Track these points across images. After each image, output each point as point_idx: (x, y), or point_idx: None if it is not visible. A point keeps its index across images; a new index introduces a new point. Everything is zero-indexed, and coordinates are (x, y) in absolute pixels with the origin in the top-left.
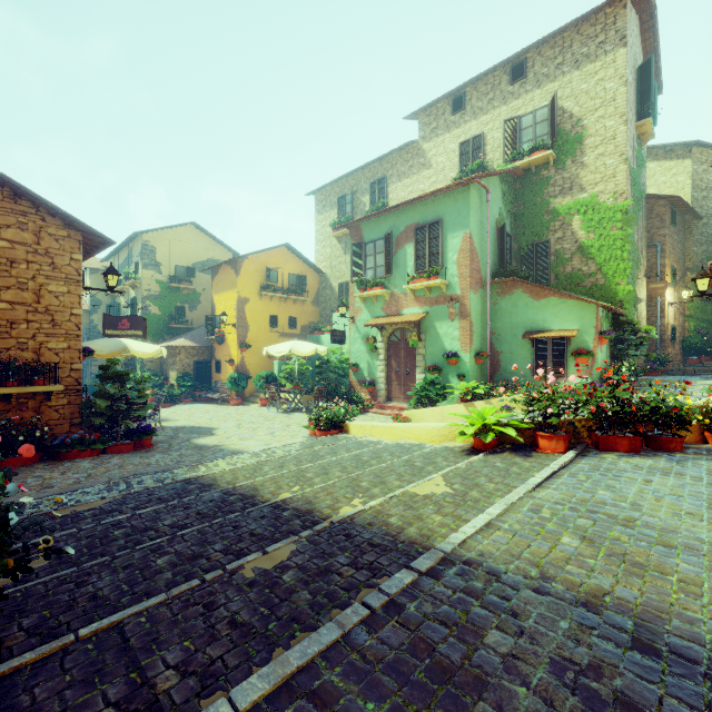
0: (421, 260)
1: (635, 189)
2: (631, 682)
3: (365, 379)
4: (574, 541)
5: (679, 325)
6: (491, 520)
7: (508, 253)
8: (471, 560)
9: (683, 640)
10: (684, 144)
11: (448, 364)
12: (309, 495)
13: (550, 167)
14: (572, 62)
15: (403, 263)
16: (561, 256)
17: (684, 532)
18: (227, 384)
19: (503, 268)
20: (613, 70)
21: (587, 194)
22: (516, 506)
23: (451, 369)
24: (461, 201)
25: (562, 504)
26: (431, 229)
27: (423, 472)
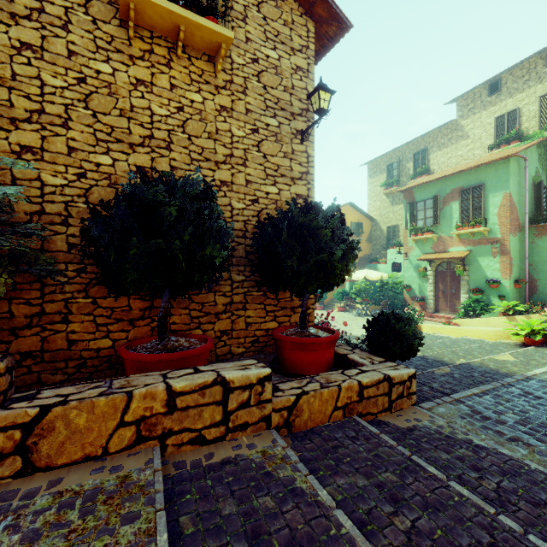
0: (465, 213)
1: None
2: None
3: (416, 296)
4: None
5: None
6: None
7: (544, 201)
8: (541, 379)
9: None
10: None
11: (490, 288)
12: (434, 355)
13: None
14: None
15: (449, 215)
16: None
17: None
18: None
19: (539, 215)
20: None
21: None
22: None
23: (492, 292)
24: (501, 170)
25: None
26: (473, 191)
27: (493, 352)
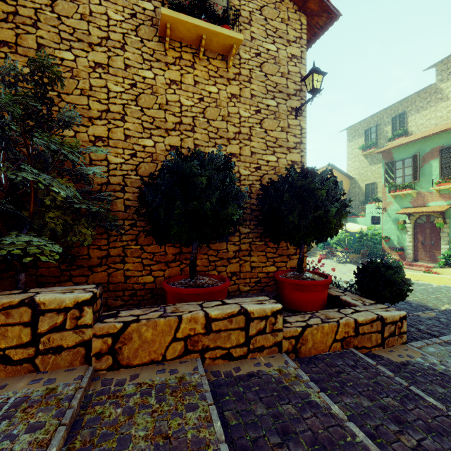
0: (445, 170)
1: None
2: None
3: (395, 246)
4: None
5: None
6: None
7: None
8: None
9: None
10: None
11: None
12: (417, 300)
13: None
14: None
15: (428, 172)
16: None
17: None
18: None
19: None
20: None
21: None
22: None
23: None
24: None
25: None
26: None
27: None
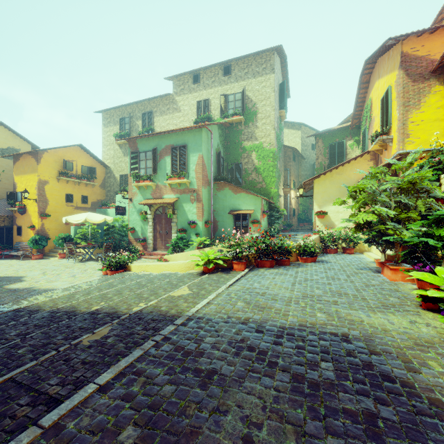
0: (175, 167)
1: (278, 142)
2: (252, 341)
3: (139, 238)
4: (242, 303)
5: (296, 208)
6: (209, 301)
7: (222, 167)
8: (200, 317)
9: (271, 327)
10: (299, 123)
11: (190, 227)
12: (113, 305)
13: (242, 125)
14: (252, 74)
15: (164, 167)
16: (247, 171)
17: (281, 294)
18: (29, 244)
19: (219, 175)
20: (269, 83)
21: (259, 142)
22: (221, 294)
23: (192, 231)
24: (197, 136)
25: (240, 291)
26: (180, 150)
27: (177, 286)
